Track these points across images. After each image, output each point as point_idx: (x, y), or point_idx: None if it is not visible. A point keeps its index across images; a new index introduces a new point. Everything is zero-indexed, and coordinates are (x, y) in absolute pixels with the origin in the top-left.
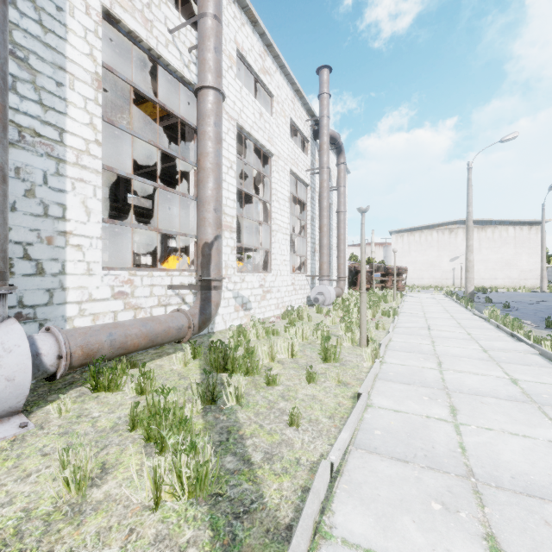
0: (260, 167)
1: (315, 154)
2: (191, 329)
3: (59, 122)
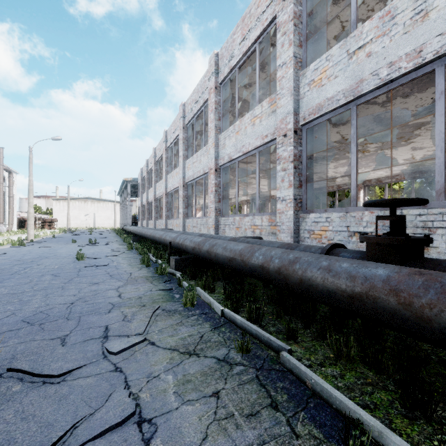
0: None
1: None
2: None
3: None
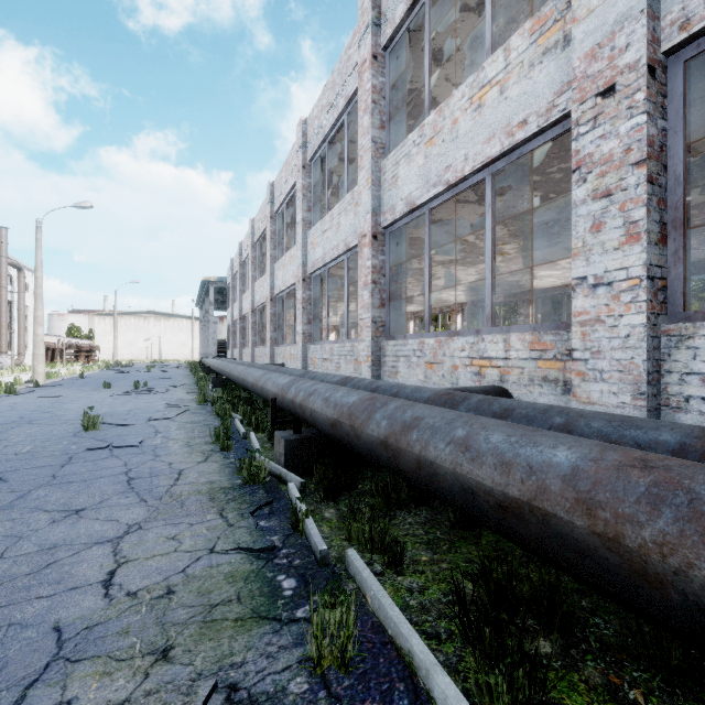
0: None
1: None
2: None
3: None
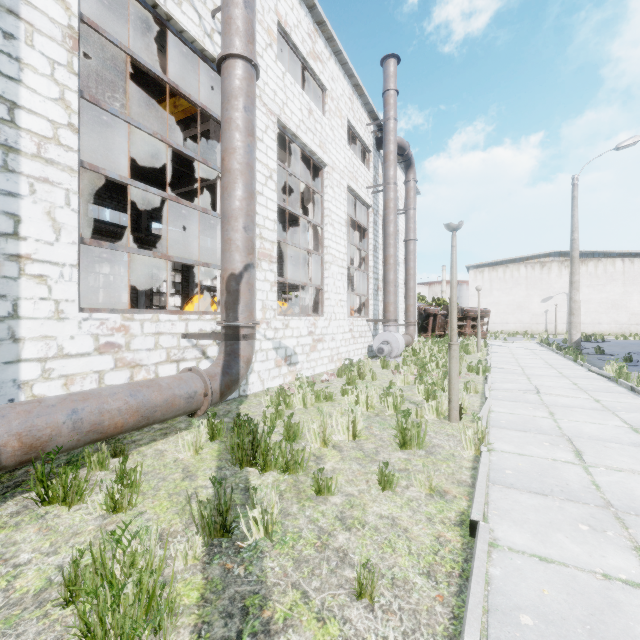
0: (309, 182)
1: (378, 168)
2: (209, 396)
3: (9, 91)
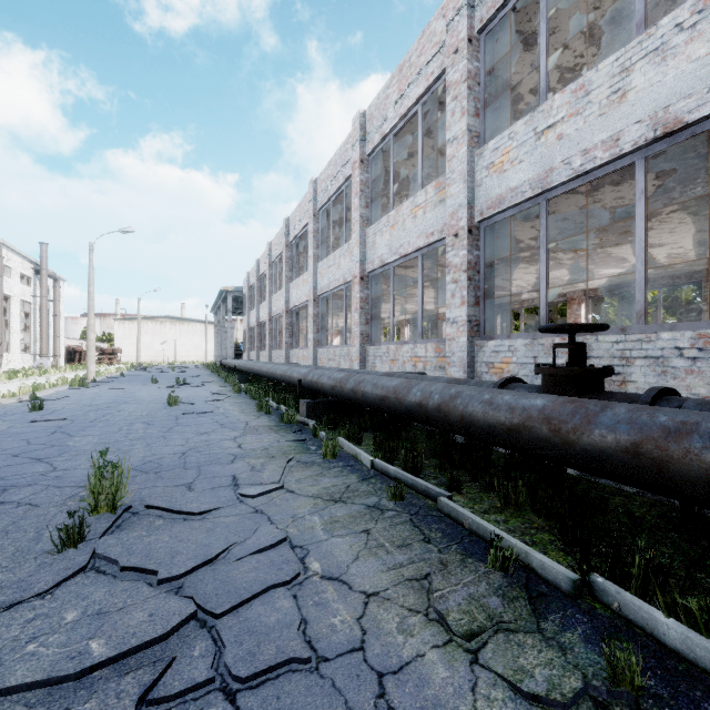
0: None
1: (37, 283)
2: None
3: None
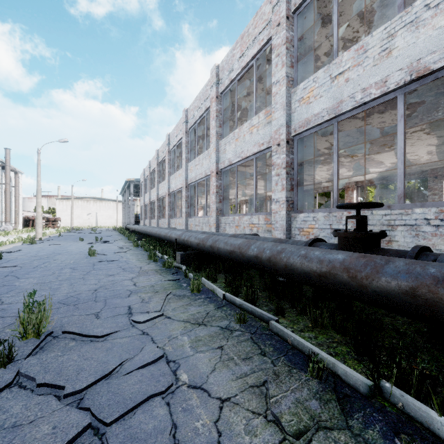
0: None
1: (3, 175)
2: None
3: None
